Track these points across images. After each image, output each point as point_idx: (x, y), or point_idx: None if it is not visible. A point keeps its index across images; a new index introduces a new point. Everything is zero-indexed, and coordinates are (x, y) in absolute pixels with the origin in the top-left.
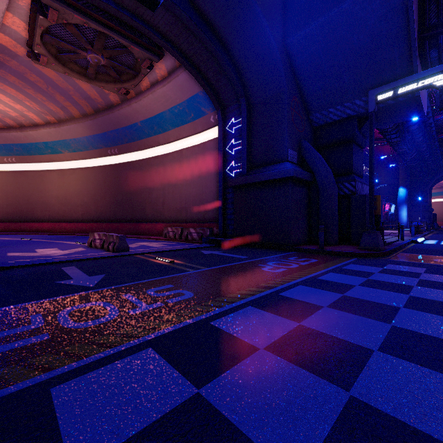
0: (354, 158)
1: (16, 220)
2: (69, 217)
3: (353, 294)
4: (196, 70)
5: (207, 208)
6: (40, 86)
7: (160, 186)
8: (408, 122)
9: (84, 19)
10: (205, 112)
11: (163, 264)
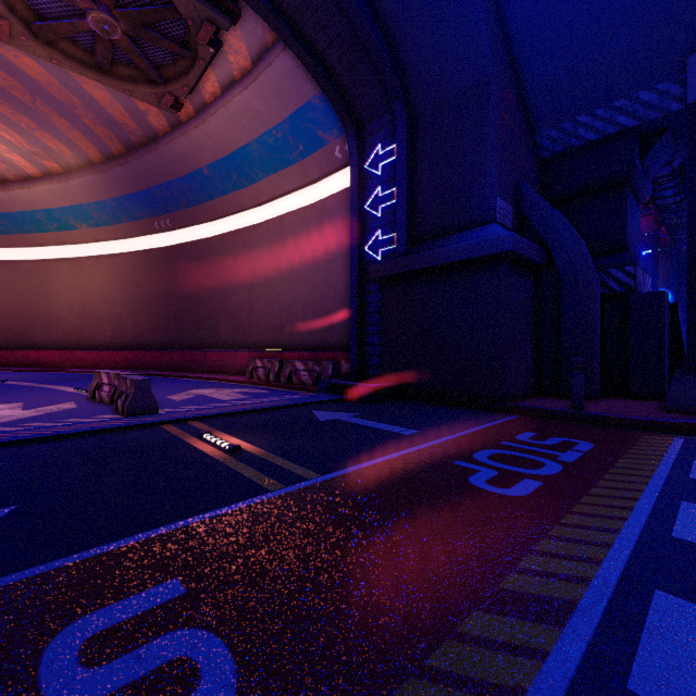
0: (629, 218)
1: (0, 346)
2: (90, 340)
3: None
4: (305, 46)
5: (328, 324)
6: (20, 97)
7: (245, 284)
8: None
9: None
10: (324, 139)
11: (209, 456)
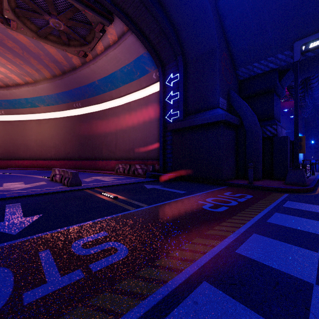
0: (275, 105)
1: (4, 158)
2: (44, 156)
3: None
4: (140, 33)
5: (150, 149)
6: (17, 51)
7: (114, 131)
8: (311, 80)
9: None
10: (148, 70)
11: (106, 200)
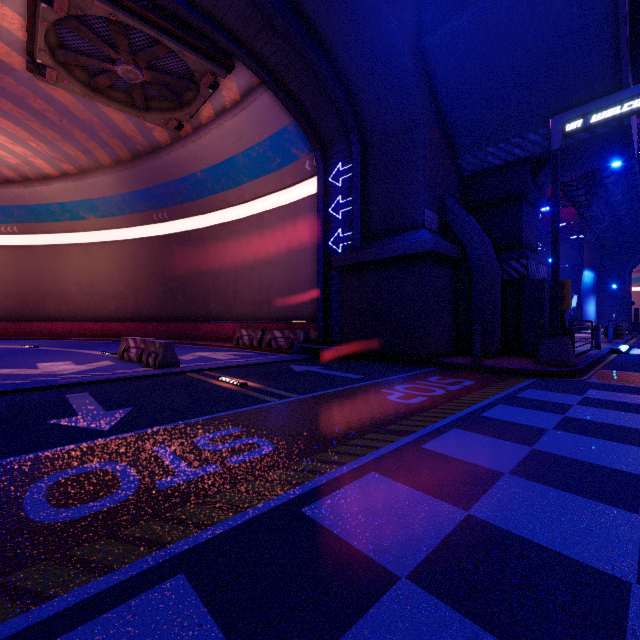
0: (525, 223)
1: (18, 318)
2: (97, 313)
3: (549, 447)
4: (283, 90)
5: (300, 301)
6: (50, 117)
7: (231, 268)
8: (602, 171)
9: (110, 7)
10: (297, 155)
11: (229, 388)
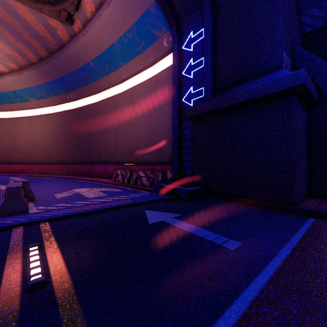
0: None
1: None
2: (36, 159)
3: None
4: None
5: (159, 148)
6: None
7: (113, 127)
8: None
9: None
10: (157, 35)
11: None
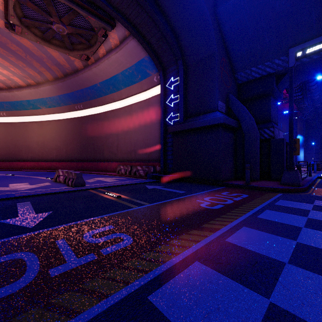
0: (272, 108)
1: (6, 160)
2: (46, 157)
3: (307, 241)
4: (142, 37)
5: (151, 150)
6: (20, 54)
7: (115, 133)
8: (310, 82)
9: None
10: (149, 73)
11: (110, 199)
